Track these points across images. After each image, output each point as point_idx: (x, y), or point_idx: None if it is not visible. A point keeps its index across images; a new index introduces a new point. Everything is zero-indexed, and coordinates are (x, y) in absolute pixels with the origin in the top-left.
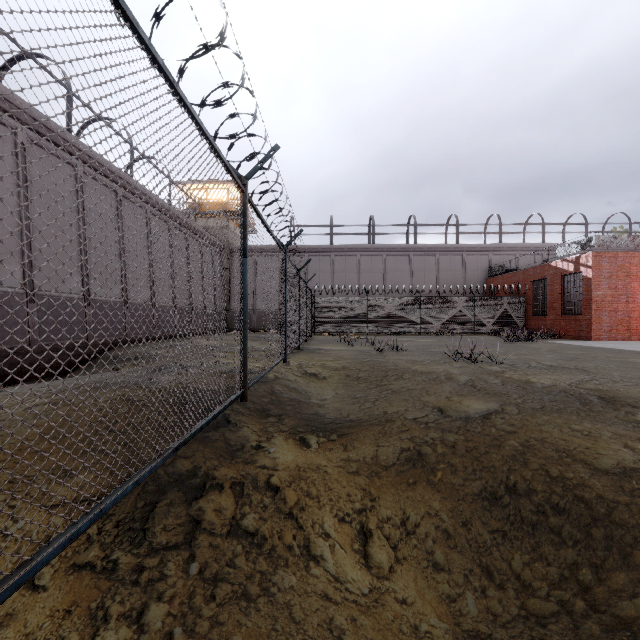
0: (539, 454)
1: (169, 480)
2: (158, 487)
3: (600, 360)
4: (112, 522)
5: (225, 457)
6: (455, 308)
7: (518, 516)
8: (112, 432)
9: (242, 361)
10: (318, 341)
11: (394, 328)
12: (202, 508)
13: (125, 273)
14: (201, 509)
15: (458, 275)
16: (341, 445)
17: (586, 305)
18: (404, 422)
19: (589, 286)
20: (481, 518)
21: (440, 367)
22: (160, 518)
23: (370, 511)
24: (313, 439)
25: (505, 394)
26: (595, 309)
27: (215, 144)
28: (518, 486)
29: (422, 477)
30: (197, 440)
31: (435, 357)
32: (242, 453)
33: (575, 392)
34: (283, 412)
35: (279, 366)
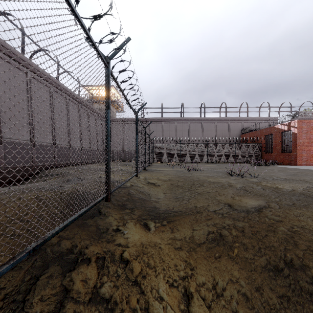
0: (304, 238)
1: (53, 257)
2: (43, 263)
3: (310, 175)
4: (0, 296)
5: (94, 238)
6: (225, 149)
7: (297, 285)
8: (21, 221)
9: (106, 175)
10: (155, 166)
11: (194, 159)
12: (73, 279)
13: (54, 130)
14: (72, 280)
15: (226, 133)
16: (169, 228)
17: (294, 147)
18: (208, 213)
19: (296, 137)
20: (269, 285)
21: (223, 179)
22: (39, 290)
23: (190, 278)
24: (152, 224)
25: (267, 195)
26: (299, 149)
27: (81, 19)
28: (294, 262)
29: (224, 253)
30: (78, 226)
31: (219, 174)
32: (106, 235)
33: (310, 194)
34: (134, 206)
35: (134, 179)
